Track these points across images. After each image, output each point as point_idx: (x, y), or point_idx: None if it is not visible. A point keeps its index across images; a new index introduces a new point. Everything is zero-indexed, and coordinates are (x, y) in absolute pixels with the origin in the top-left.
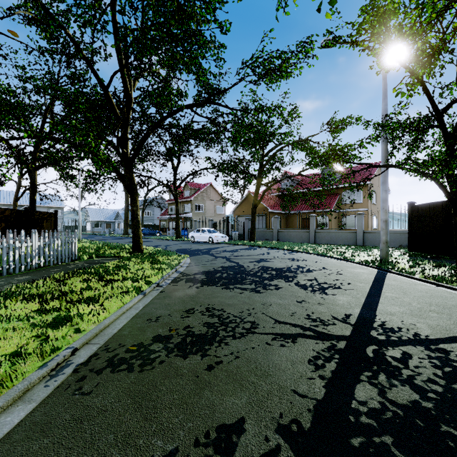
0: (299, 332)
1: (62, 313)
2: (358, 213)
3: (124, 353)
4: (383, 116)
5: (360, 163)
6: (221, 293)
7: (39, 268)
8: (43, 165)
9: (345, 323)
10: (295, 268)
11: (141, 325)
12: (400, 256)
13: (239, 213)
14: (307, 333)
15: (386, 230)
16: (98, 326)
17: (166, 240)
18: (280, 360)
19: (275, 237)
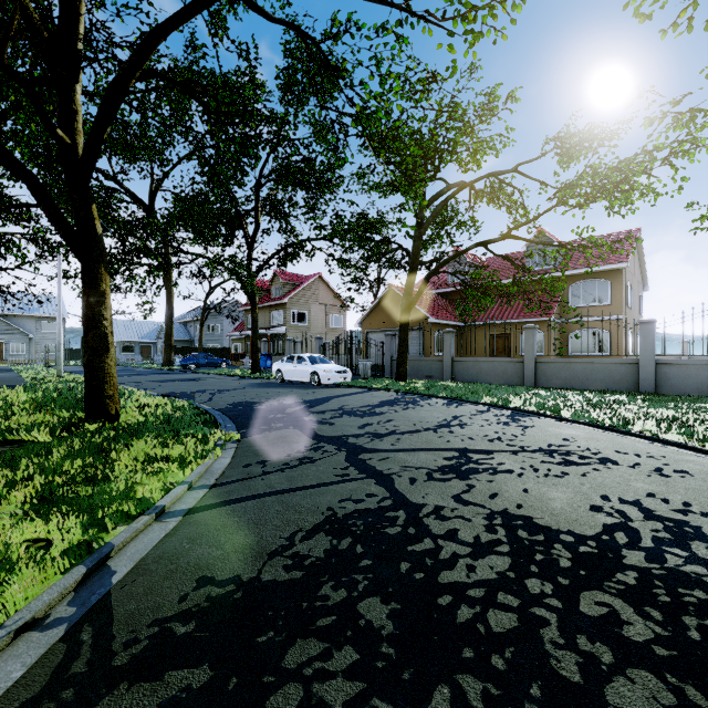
0: None
1: None
2: (644, 319)
3: None
4: None
5: None
6: None
7: None
8: None
9: None
10: (664, 535)
11: None
12: None
13: (371, 325)
14: None
15: None
16: None
17: (230, 376)
18: None
19: (446, 372)
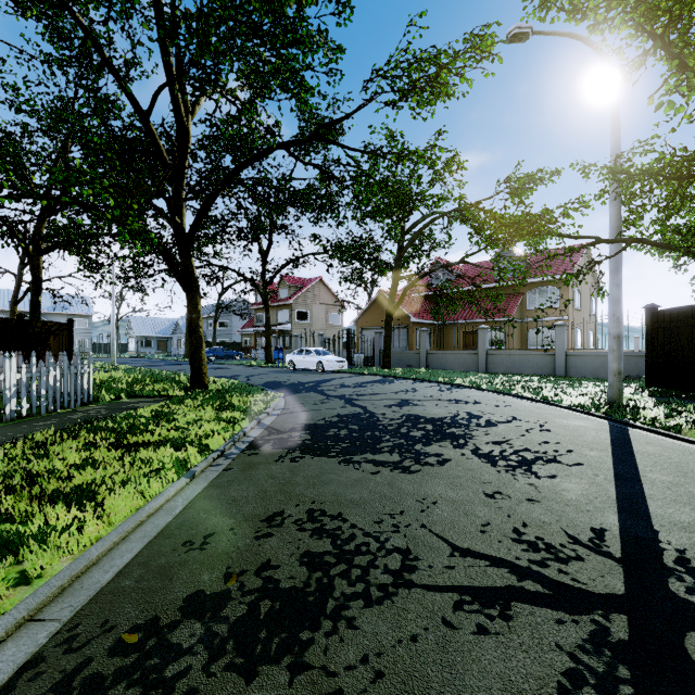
0: (510, 583)
1: (11, 526)
2: (558, 323)
3: (105, 658)
4: (614, 158)
5: (578, 237)
6: (336, 472)
7: (19, 420)
8: (53, 247)
9: (602, 554)
10: (465, 417)
11: (168, 561)
12: (635, 396)
13: (365, 323)
14: (528, 585)
15: (619, 352)
16: (71, 566)
17: (249, 366)
18: (486, 687)
19: (422, 362)
